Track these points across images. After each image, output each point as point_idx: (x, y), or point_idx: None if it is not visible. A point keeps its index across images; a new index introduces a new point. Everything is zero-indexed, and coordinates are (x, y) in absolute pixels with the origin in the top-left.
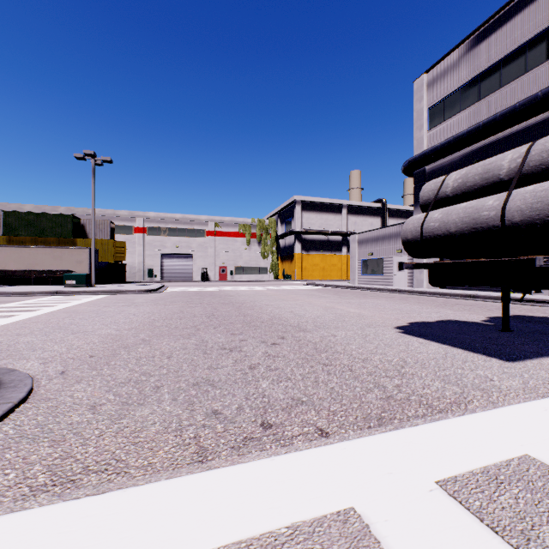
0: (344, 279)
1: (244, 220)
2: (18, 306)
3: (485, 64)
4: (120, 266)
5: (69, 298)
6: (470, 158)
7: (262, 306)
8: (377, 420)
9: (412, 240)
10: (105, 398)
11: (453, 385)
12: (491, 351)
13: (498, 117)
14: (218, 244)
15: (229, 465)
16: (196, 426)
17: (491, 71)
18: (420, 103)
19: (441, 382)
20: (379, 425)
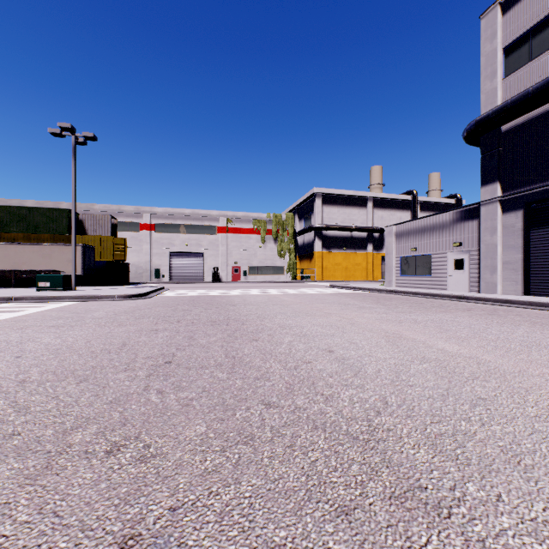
0: (369, 279)
1: (259, 215)
2: None
3: None
4: (121, 265)
5: (14, 307)
6: None
7: (274, 331)
8: None
9: None
10: None
11: None
12: None
13: None
14: (230, 242)
15: None
16: None
17: None
18: (492, 42)
19: None
20: None
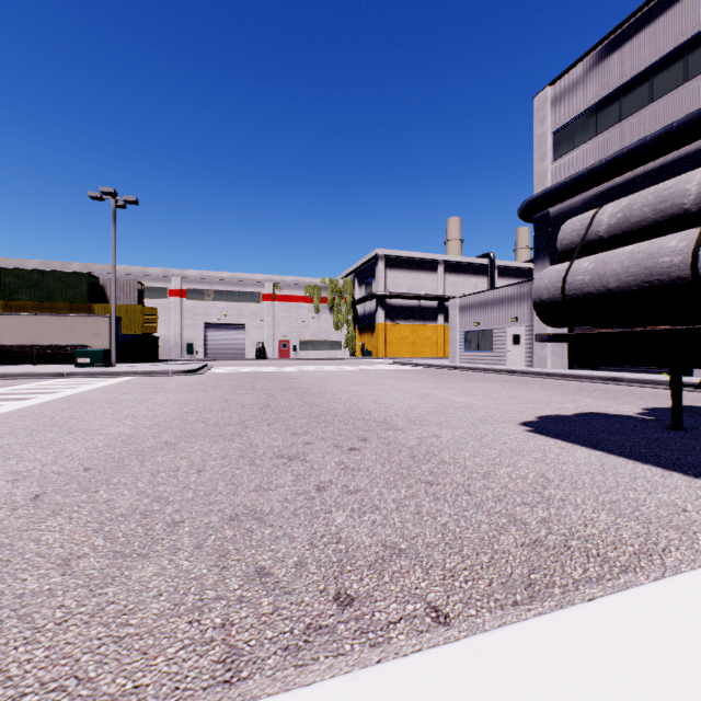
0: (440, 356)
1: (312, 280)
2: (7, 393)
3: (629, 73)
4: (151, 339)
5: (79, 381)
6: (609, 196)
7: (335, 393)
8: (525, 589)
9: (548, 301)
10: (88, 544)
11: (629, 520)
12: (667, 460)
13: (648, 141)
14: (278, 312)
15: (278, 691)
16: (228, 601)
17: (638, 82)
18: (542, 125)
19: (609, 513)
20: (531, 598)
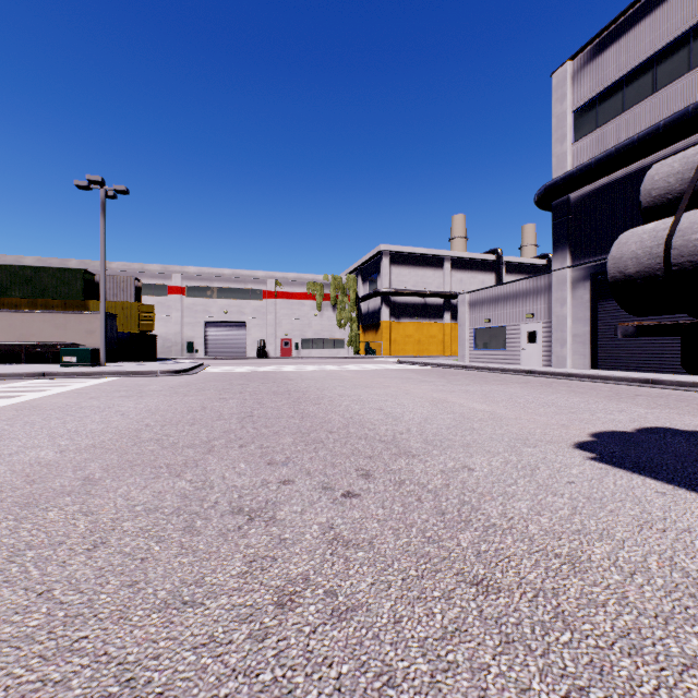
0: (446, 355)
1: (314, 276)
2: None
3: (664, 38)
4: (148, 337)
5: (55, 382)
6: (640, 178)
7: (334, 398)
8: None
9: (638, 276)
10: None
11: None
12: None
13: (691, 111)
14: (279, 309)
15: None
16: None
17: (675, 47)
18: (562, 104)
19: None
20: None
